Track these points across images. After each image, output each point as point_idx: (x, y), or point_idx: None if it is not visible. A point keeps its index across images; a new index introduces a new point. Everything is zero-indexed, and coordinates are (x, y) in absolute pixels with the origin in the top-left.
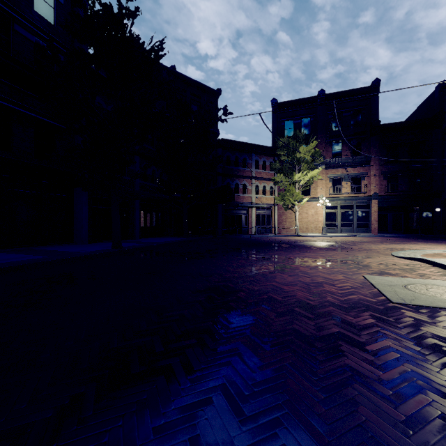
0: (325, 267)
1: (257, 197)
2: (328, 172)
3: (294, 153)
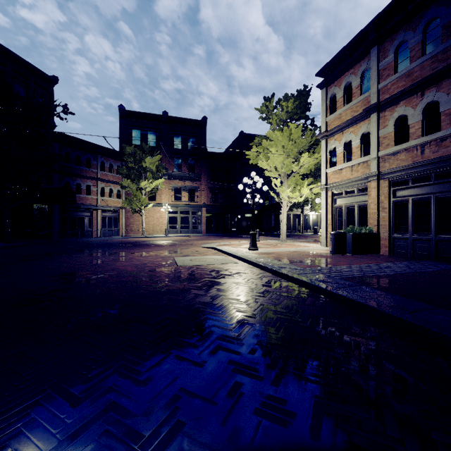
0: (154, 256)
1: (103, 199)
2: (171, 182)
3: (141, 162)
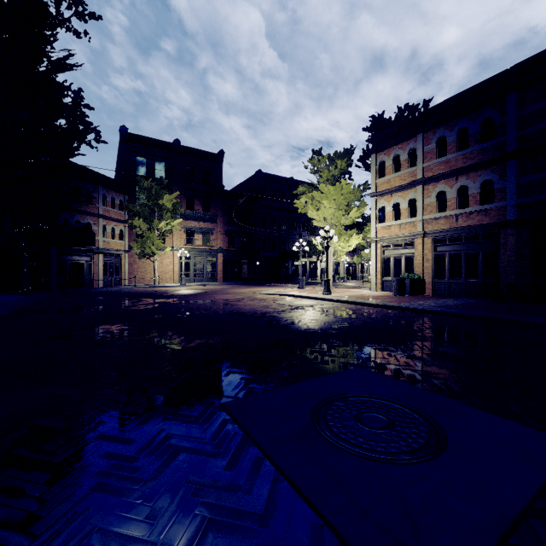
0: (249, 301)
1: (105, 241)
2: (183, 223)
3: (157, 199)
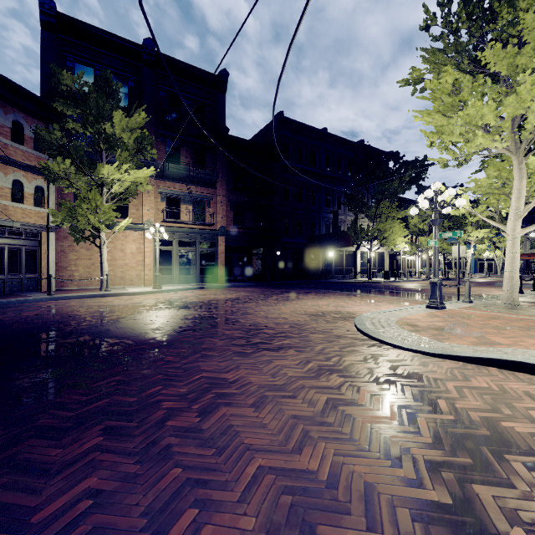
0: None
1: None
2: (160, 184)
3: (100, 121)
